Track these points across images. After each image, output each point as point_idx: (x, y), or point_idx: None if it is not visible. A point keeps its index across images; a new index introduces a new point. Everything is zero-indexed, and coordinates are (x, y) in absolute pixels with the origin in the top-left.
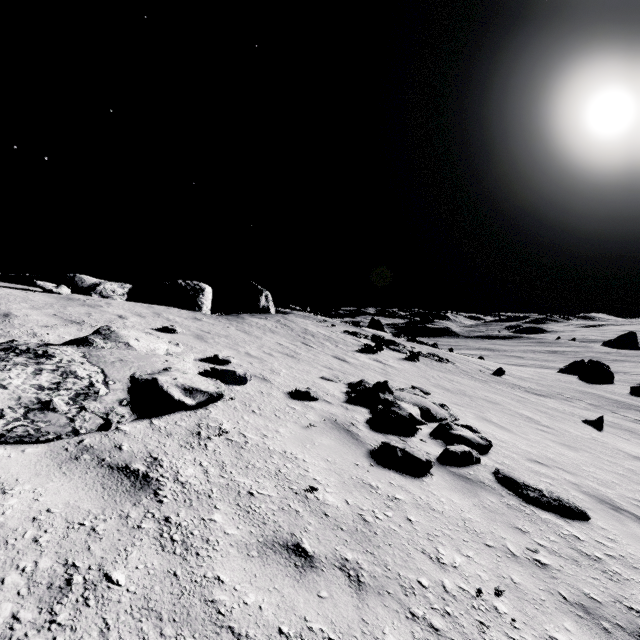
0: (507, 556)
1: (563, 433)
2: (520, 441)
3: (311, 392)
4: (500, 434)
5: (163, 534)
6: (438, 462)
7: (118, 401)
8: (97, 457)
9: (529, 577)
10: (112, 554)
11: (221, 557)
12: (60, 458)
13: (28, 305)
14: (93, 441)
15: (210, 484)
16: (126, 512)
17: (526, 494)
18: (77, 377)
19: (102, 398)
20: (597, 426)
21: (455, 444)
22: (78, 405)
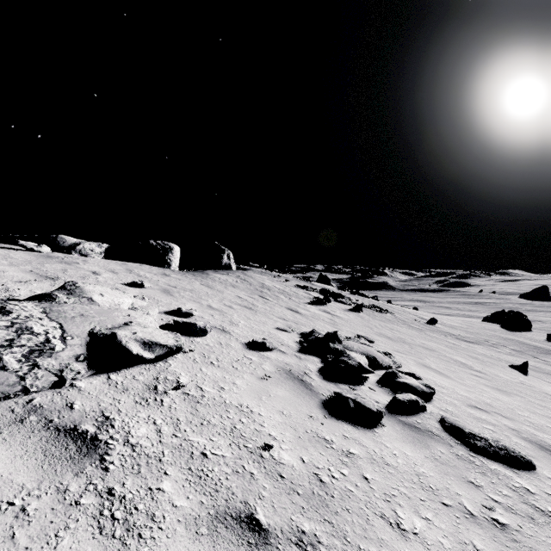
0: (465, 516)
1: (494, 378)
2: (458, 387)
3: (267, 343)
4: (440, 380)
5: (103, 511)
6: (387, 411)
7: (74, 357)
8: (44, 418)
9: (491, 541)
10: (39, 542)
11: (166, 538)
12: (3, 421)
13: (7, 262)
14: (44, 400)
15: (162, 445)
16: (65, 485)
17: (473, 443)
18: (33, 333)
19: (58, 354)
20: (522, 370)
21: (402, 392)
22: (31, 362)
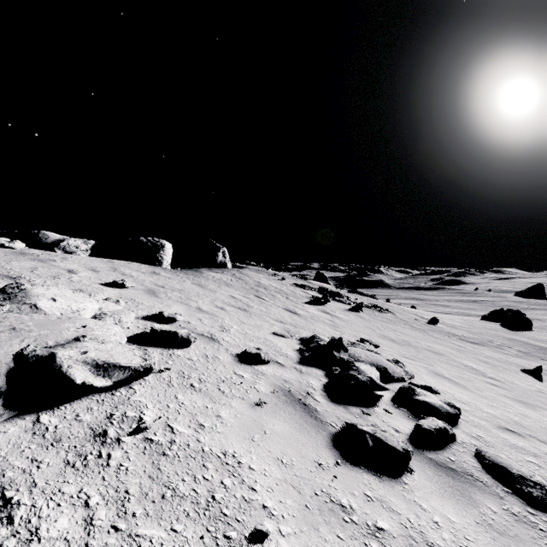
0: None
1: (511, 386)
2: (480, 401)
3: (262, 354)
4: (458, 393)
5: None
6: (412, 445)
7: None
8: None
9: None
10: None
11: None
12: None
13: None
14: None
15: None
16: None
17: (527, 492)
18: None
19: None
20: (536, 375)
21: (425, 416)
22: None
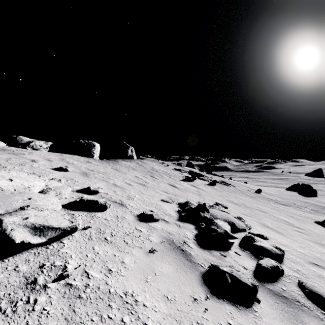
0: None
1: (310, 232)
2: (293, 243)
3: (154, 215)
4: (279, 238)
5: None
6: (256, 279)
7: None
8: None
9: None
10: None
11: None
12: None
13: None
14: None
15: None
16: None
17: None
18: None
19: None
20: (323, 225)
21: (262, 257)
22: None
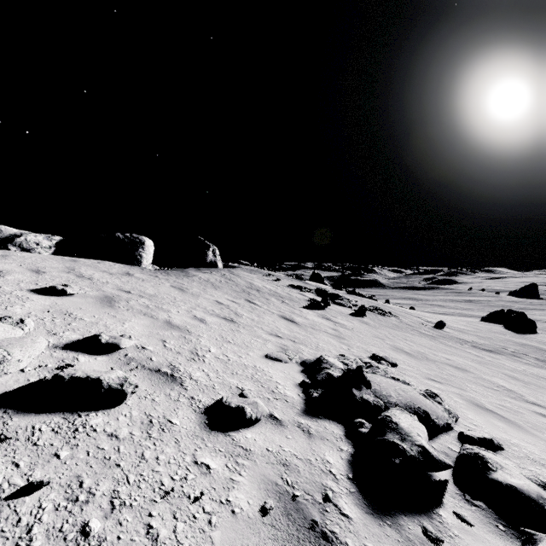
0: None
1: None
2: None
3: (247, 409)
4: (521, 441)
5: None
6: None
7: None
8: None
9: None
10: None
11: None
12: None
13: None
14: None
15: None
16: None
17: None
18: None
19: None
20: None
21: (532, 532)
22: None
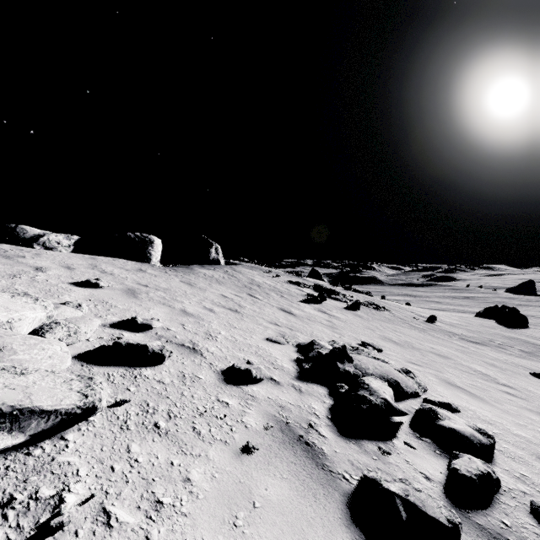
0: None
1: (528, 394)
2: (504, 418)
3: (253, 371)
4: (478, 408)
5: None
6: (451, 502)
7: None
8: None
9: None
10: None
11: None
12: None
13: None
14: None
15: None
16: None
17: None
18: None
19: None
20: None
21: (457, 452)
22: None
